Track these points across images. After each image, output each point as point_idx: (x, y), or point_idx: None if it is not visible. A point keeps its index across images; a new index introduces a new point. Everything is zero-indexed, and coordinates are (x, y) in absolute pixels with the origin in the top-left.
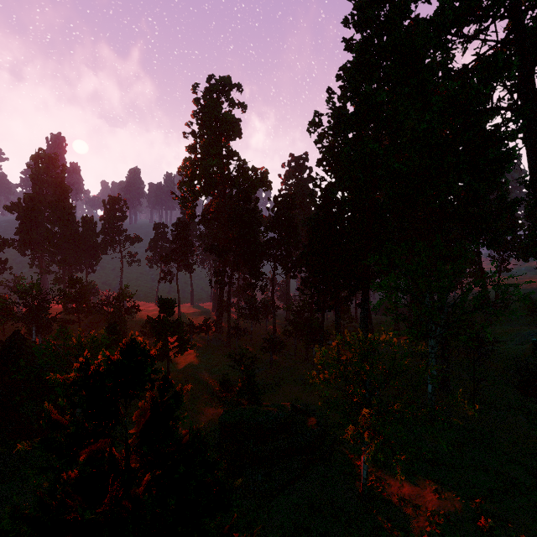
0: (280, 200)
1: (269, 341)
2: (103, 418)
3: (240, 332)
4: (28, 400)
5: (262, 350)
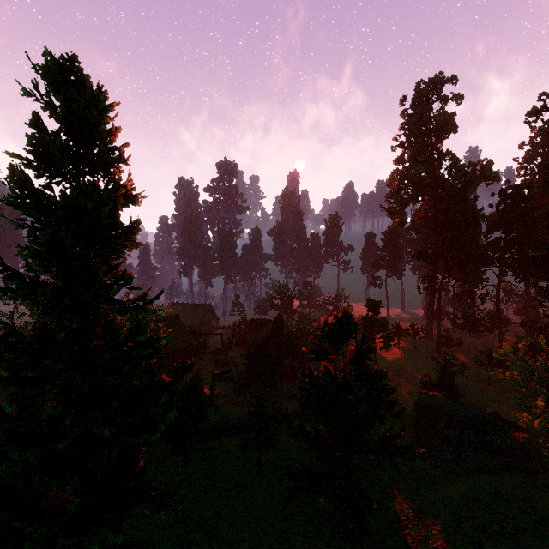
0: (510, 192)
1: (486, 355)
2: (333, 343)
3: (451, 341)
4: (287, 356)
5: (476, 362)
